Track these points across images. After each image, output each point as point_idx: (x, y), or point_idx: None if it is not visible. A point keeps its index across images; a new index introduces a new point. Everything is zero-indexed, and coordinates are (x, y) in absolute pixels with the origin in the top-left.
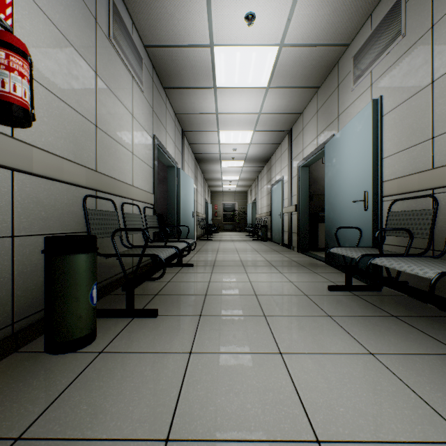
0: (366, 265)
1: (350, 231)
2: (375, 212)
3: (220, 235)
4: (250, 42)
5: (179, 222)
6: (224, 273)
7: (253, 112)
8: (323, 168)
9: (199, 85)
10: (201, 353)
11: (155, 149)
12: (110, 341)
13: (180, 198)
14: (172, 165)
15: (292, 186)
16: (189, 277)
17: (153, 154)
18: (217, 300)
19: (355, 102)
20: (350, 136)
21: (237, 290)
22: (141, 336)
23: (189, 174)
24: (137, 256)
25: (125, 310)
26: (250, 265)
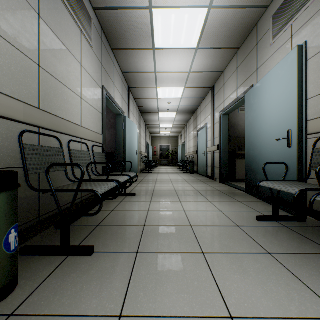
0: (309, 202)
1: (272, 165)
2: (300, 149)
3: (158, 169)
4: (183, 4)
5: (125, 159)
6: (161, 202)
7: (184, 71)
8: (238, 117)
9: (141, 46)
10: (133, 318)
11: (104, 98)
12: (29, 294)
13: (126, 140)
14: (120, 113)
15: (214, 130)
16: (131, 206)
17: (102, 102)
18: (154, 232)
19: (274, 54)
20: (271, 83)
21: (173, 220)
22: (68, 286)
23: (134, 122)
24: (73, 191)
25: (60, 247)
26: (183, 194)
